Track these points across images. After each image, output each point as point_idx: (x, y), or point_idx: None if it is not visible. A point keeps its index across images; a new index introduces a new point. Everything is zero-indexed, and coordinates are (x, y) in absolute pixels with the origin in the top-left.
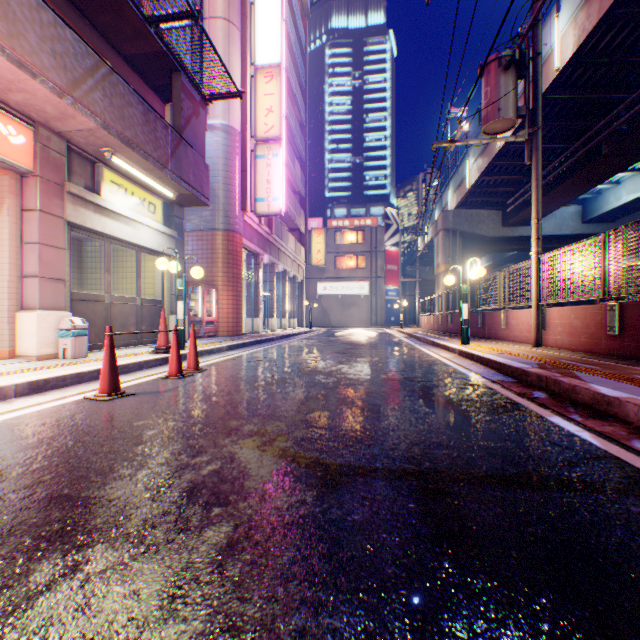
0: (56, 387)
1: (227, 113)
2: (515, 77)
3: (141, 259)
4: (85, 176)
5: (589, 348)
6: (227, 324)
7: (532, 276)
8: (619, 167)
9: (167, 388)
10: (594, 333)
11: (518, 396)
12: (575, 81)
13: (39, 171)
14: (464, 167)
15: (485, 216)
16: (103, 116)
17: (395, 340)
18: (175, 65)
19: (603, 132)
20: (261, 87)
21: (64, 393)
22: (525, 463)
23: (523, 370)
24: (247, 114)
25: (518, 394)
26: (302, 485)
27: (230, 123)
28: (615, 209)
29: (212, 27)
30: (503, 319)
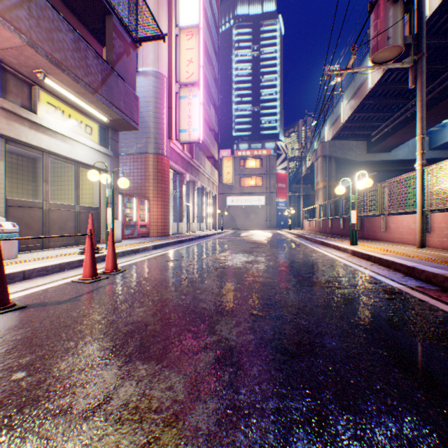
0: None
1: (157, 62)
2: (403, 9)
3: (79, 172)
4: (21, 96)
5: None
6: (157, 227)
7: (417, 185)
8: None
9: (69, 297)
10: None
11: None
12: (438, 28)
13: None
14: (339, 107)
15: (354, 145)
16: (29, 34)
17: (288, 240)
18: (107, 7)
19: None
20: (183, 43)
21: None
22: None
23: (447, 277)
24: (172, 63)
25: None
26: None
27: (159, 70)
28: None
29: None
30: (383, 223)
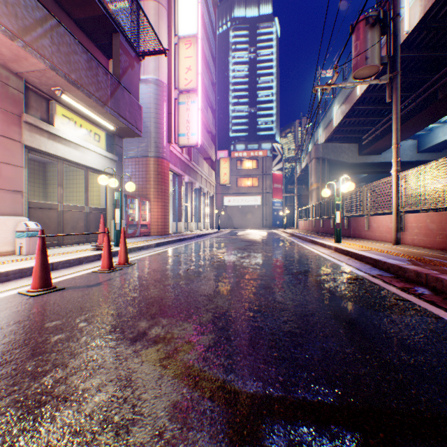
0: None
1: (157, 70)
2: (379, 32)
3: (88, 177)
4: (41, 110)
5: (444, 246)
6: (157, 226)
7: (392, 189)
8: None
9: (95, 282)
10: None
11: (404, 292)
12: (419, 43)
13: None
14: (331, 112)
15: (346, 148)
16: (51, 59)
17: (282, 238)
18: (114, 27)
19: (438, 82)
20: (182, 52)
21: (3, 288)
22: None
23: (400, 267)
24: (172, 71)
25: (402, 290)
26: (204, 438)
27: (159, 78)
28: (443, 142)
29: (146, 6)
30: (366, 223)
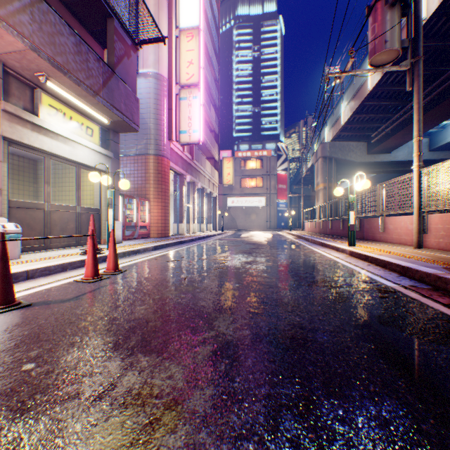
0: None
1: (157, 63)
2: (400, 13)
3: (80, 174)
4: (24, 99)
5: None
6: (157, 228)
7: (414, 187)
8: None
9: (72, 295)
10: None
11: None
12: (437, 31)
13: None
14: (339, 109)
15: (354, 146)
16: (31, 38)
17: (288, 241)
18: (108, 11)
19: None
20: (184, 45)
21: None
22: None
23: (439, 277)
24: (173, 65)
25: None
26: None
27: (159, 71)
28: None
29: None
30: (381, 224)
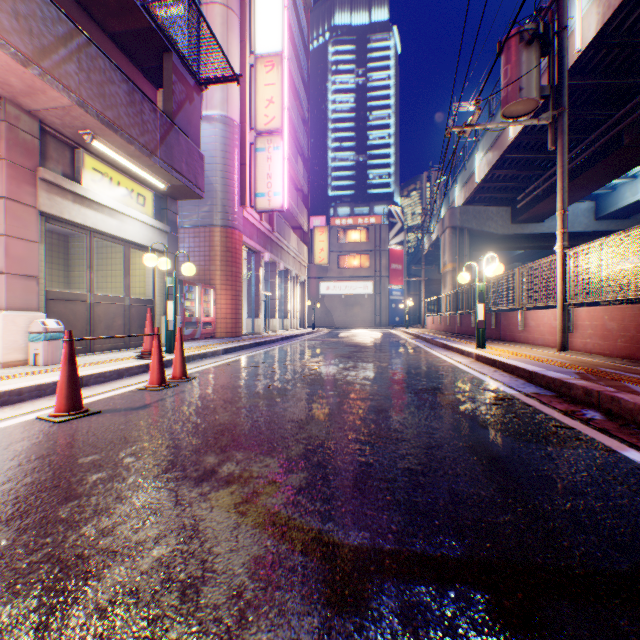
0: (8, 403)
1: (225, 103)
2: (539, 53)
3: (129, 255)
4: (63, 162)
5: (628, 353)
6: (225, 325)
7: (557, 273)
8: (639, 159)
9: (142, 403)
10: (635, 337)
11: (567, 416)
12: (596, 65)
13: (5, 153)
14: (472, 162)
15: (494, 213)
16: (78, 92)
17: (402, 342)
18: (165, 44)
19: (624, 121)
20: (261, 77)
21: (15, 411)
22: (637, 545)
23: (564, 382)
24: (246, 105)
25: (565, 413)
26: (295, 599)
27: (229, 114)
28: (631, 205)
29: (210, 13)
30: (521, 320)
